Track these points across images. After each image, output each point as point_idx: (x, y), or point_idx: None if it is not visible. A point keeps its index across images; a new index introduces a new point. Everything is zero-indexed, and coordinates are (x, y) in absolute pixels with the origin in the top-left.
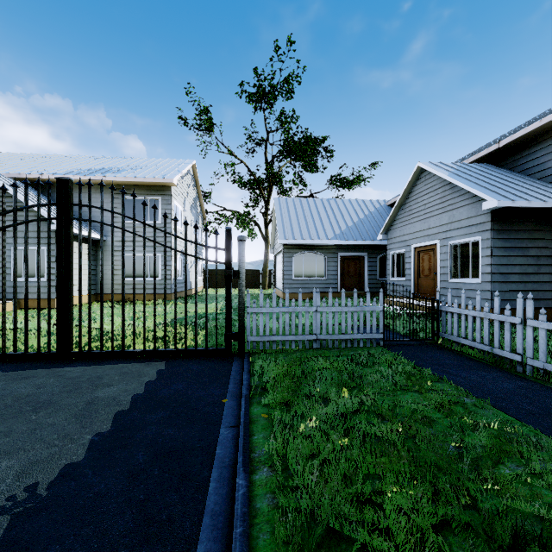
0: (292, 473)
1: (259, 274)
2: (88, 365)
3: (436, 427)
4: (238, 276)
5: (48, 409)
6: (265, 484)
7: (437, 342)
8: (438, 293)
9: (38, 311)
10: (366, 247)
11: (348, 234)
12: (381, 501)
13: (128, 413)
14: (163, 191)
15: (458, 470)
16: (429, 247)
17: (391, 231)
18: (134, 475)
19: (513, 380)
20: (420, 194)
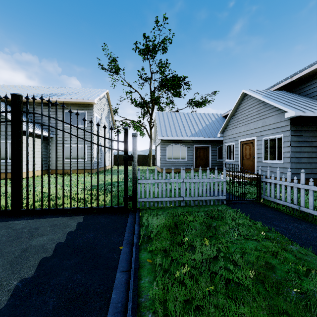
0: None
1: (146, 157)
2: (31, 219)
3: (277, 272)
4: (132, 159)
5: None
6: None
7: (260, 201)
8: (260, 170)
9: None
10: (210, 142)
11: (200, 133)
12: None
13: (50, 259)
14: (88, 107)
15: None
16: (249, 141)
17: (225, 132)
18: None
19: None
20: (244, 109)
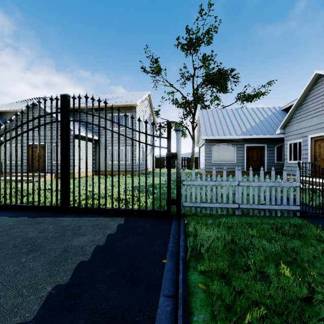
0: None
1: (188, 160)
2: (76, 216)
3: None
4: (176, 157)
5: (36, 252)
6: None
7: None
8: None
9: (51, 180)
10: (266, 140)
11: (252, 131)
12: None
13: (87, 265)
14: (131, 110)
15: None
16: None
17: (288, 127)
18: None
19: None
20: (317, 95)
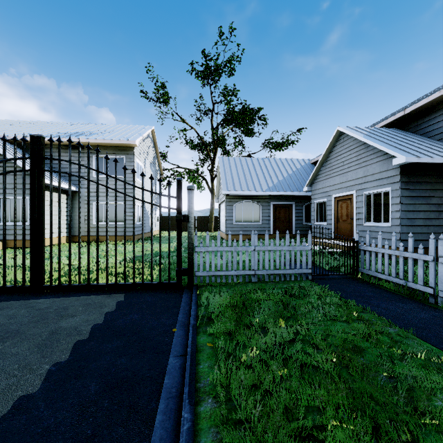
0: (235, 405)
1: (206, 220)
2: (57, 297)
3: (367, 356)
4: (187, 220)
5: (15, 339)
6: (209, 416)
7: (357, 276)
8: (358, 235)
9: (14, 250)
10: (294, 198)
11: (279, 186)
12: (323, 438)
13: (87, 343)
14: (127, 151)
15: (393, 402)
16: (346, 196)
17: (314, 184)
18: (84, 408)
19: (428, 311)
20: (339, 153)
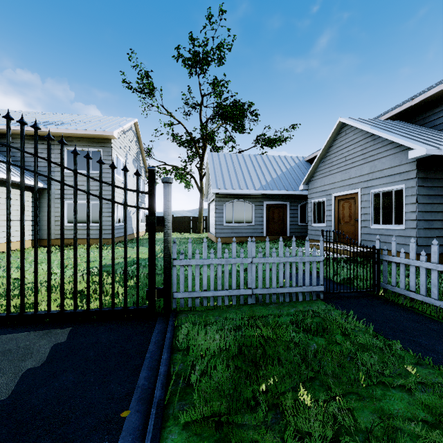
0: None
1: (195, 220)
2: None
3: None
4: (163, 223)
5: None
6: None
7: (378, 293)
8: (379, 241)
9: None
10: (289, 197)
11: (273, 185)
12: None
13: None
14: (104, 144)
15: None
16: (349, 195)
17: (312, 182)
18: None
19: None
20: (340, 147)
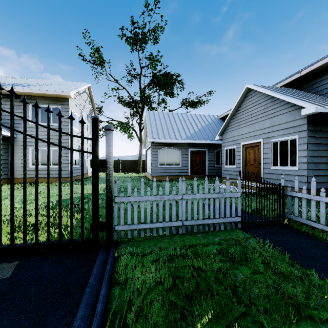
0: None
1: (136, 163)
2: None
3: None
4: (105, 165)
5: None
6: None
7: (283, 222)
8: (283, 180)
9: None
10: (207, 145)
11: (195, 136)
12: None
13: None
14: (62, 102)
15: None
16: (254, 144)
17: (225, 134)
18: None
19: None
20: (247, 107)
